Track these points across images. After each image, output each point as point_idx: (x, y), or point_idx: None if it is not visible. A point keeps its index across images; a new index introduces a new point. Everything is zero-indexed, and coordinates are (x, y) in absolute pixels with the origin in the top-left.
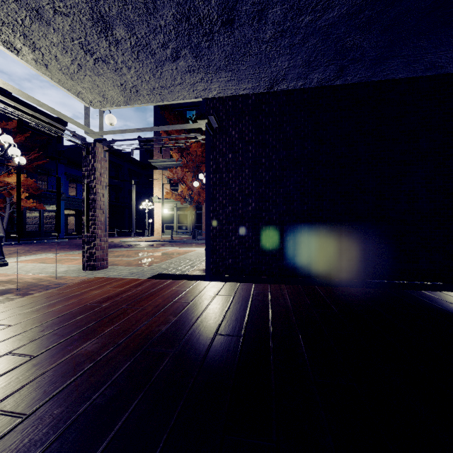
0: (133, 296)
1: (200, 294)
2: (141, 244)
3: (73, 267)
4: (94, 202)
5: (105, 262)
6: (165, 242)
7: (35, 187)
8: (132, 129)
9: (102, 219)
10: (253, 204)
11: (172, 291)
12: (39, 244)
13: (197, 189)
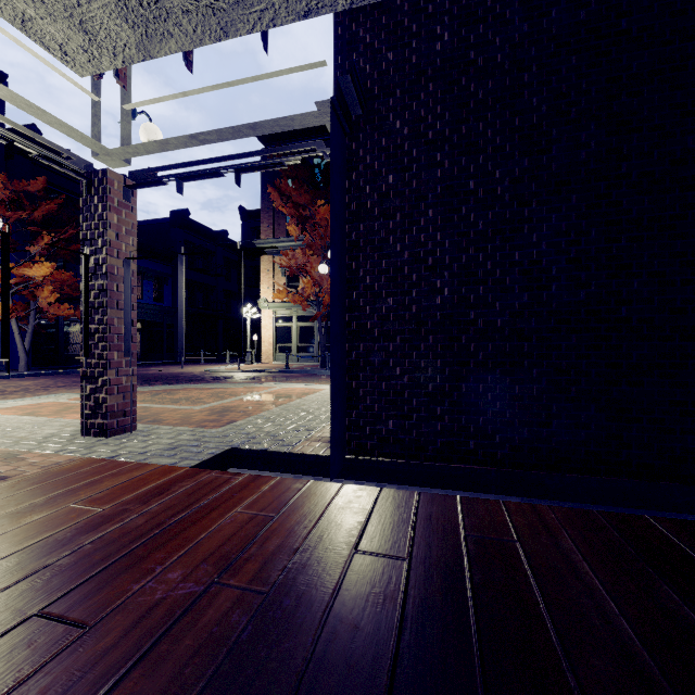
0: (111, 544)
1: (307, 545)
2: (234, 376)
3: (72, 427)
4: (103, 294)
5: (129, 418)
6: (275, 373)
7: (75, 284)
8: (181, 139)
9: (122, 330)
10: (446, 290)
11: (231, 523)
12: (76, 375)
13: (328, 283)
